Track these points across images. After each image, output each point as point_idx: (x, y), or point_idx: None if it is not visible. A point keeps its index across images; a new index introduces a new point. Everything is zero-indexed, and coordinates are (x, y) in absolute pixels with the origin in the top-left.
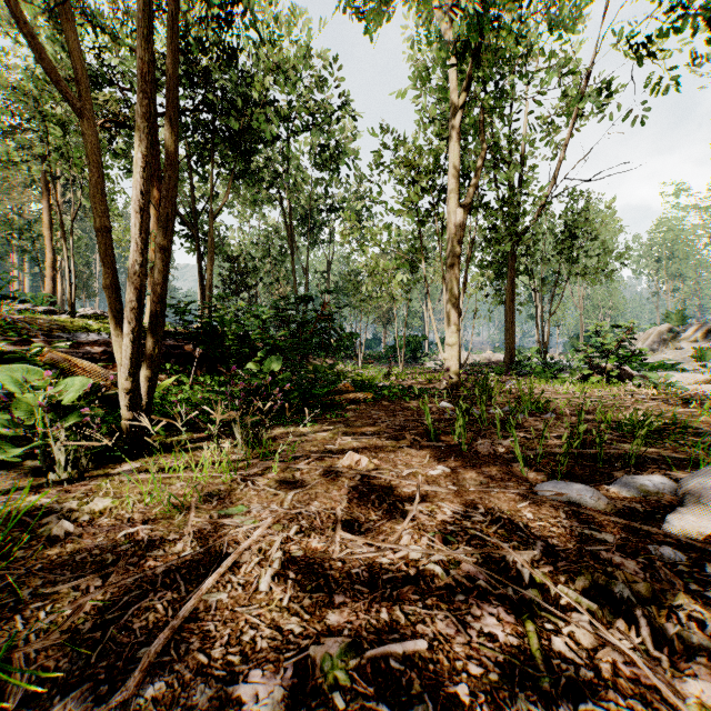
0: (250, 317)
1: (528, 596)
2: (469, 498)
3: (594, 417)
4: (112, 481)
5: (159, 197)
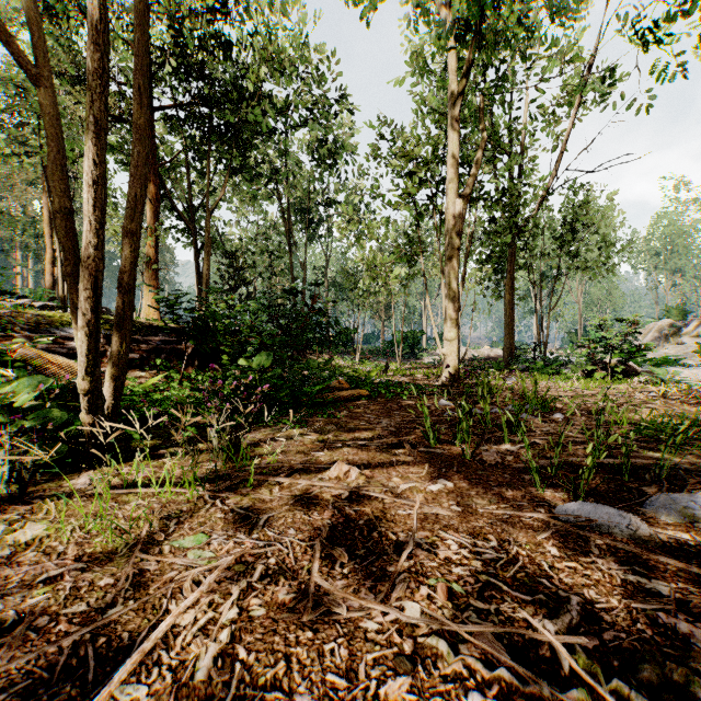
0: (244, 311)
1: (573, 699)
2: (477, 524)
3: (605, 417)
4: (60, 498)
5: (155, 191)
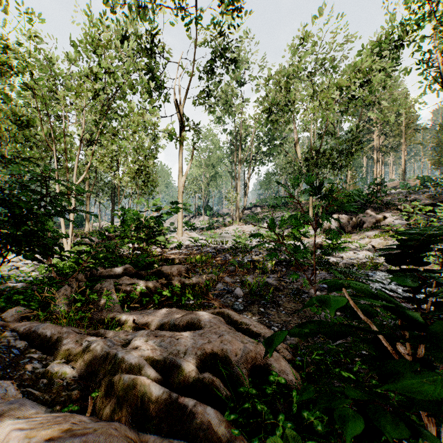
0: None
1: None
2: None
3: None
4: None
5: None
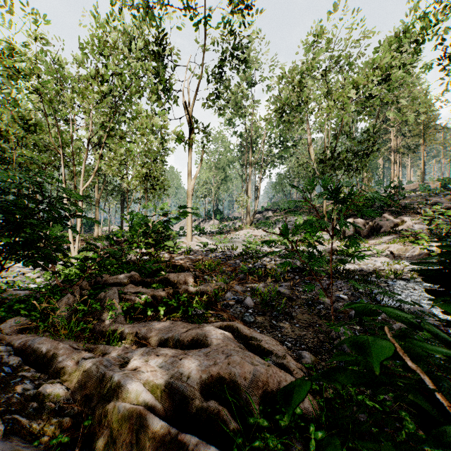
0: None
1: None
2: None
3: None
4: None
5: None
